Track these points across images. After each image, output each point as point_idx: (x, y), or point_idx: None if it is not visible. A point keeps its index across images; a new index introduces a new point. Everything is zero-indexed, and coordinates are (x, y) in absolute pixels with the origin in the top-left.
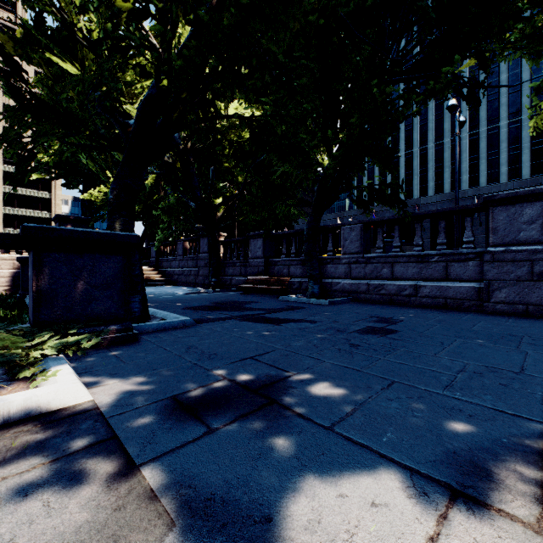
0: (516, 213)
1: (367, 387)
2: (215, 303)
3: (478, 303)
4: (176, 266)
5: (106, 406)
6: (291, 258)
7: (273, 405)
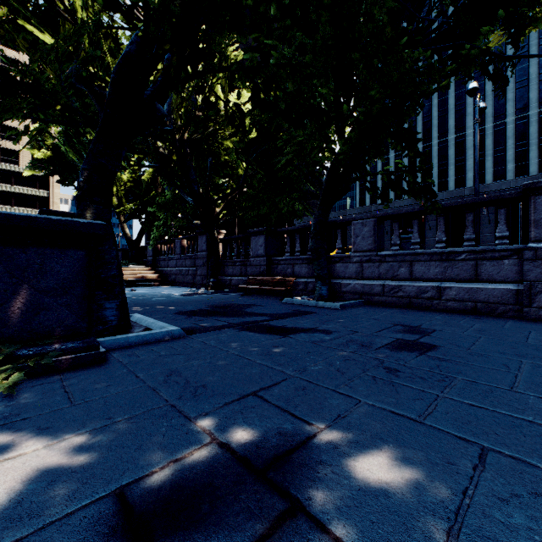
0: None
1: (448, 463)
2: (212, 306)
3: (516, 308)
4: (174, 266)
5: None
6: (295, 256)
7: (297, 517)
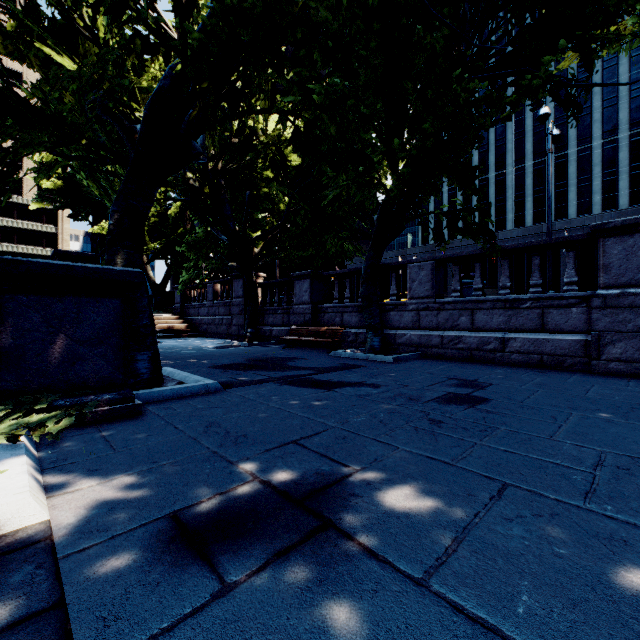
0: (635, 245)
1: (468, 494)
2: (250, 360)
3: (585, 360)
4: (205, 314)
5: (65, 534)
6: (345, 303)
7: (328, 530)
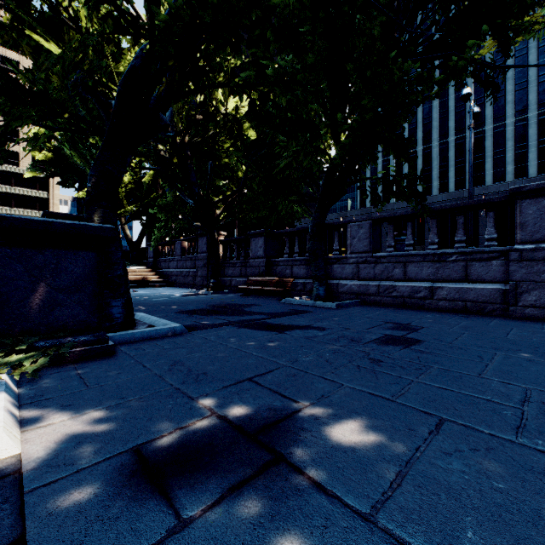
0: None
1: (409, 429)
2: (212, 306)
3: (503, 306)
4: (174, 267)
5: (33, 468)
6: (294, 258)
7: (279, 464)
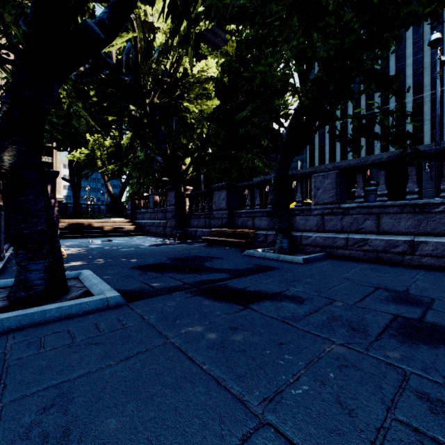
0: None
1: None
2: (172, 259)
3: None
4: (148, 218)
5: None
6: (256, 209)
7: None
